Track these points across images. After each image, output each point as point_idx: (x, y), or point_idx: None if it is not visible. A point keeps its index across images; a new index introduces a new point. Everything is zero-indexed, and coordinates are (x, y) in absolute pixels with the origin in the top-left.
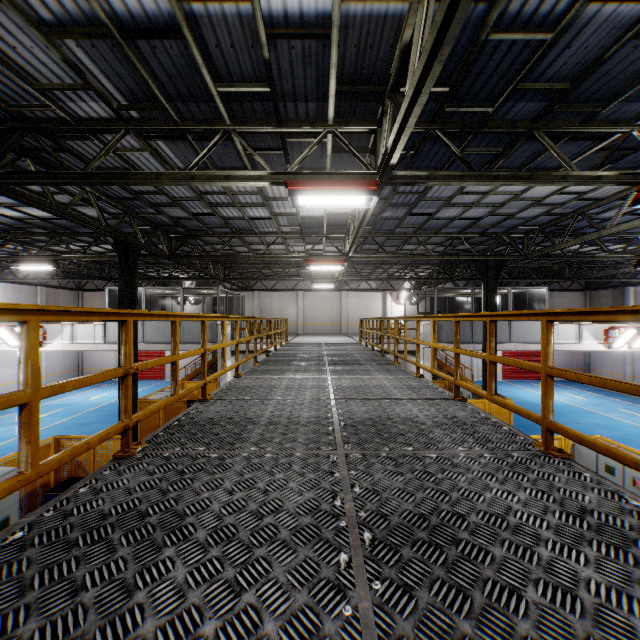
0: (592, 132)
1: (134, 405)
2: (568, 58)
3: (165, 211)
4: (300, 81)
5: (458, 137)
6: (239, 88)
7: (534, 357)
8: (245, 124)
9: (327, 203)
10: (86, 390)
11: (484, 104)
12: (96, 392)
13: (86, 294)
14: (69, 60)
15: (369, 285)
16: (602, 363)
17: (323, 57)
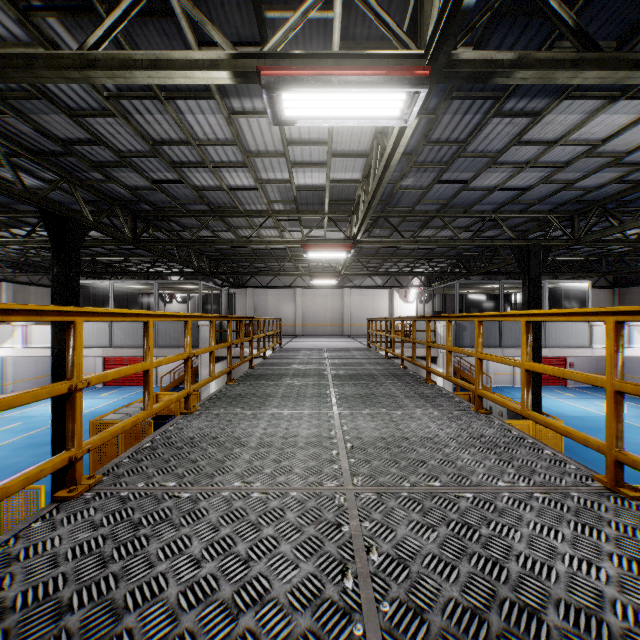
0: None
1: None
2: None
3: (116, 176)
4: None
5: None
6: None
7: (556, 361)
8: None
9: (334, 113)
10: None
11: None
12: None
13: None
14: None
15: (374, 281)
16: (633, 368)
17: None
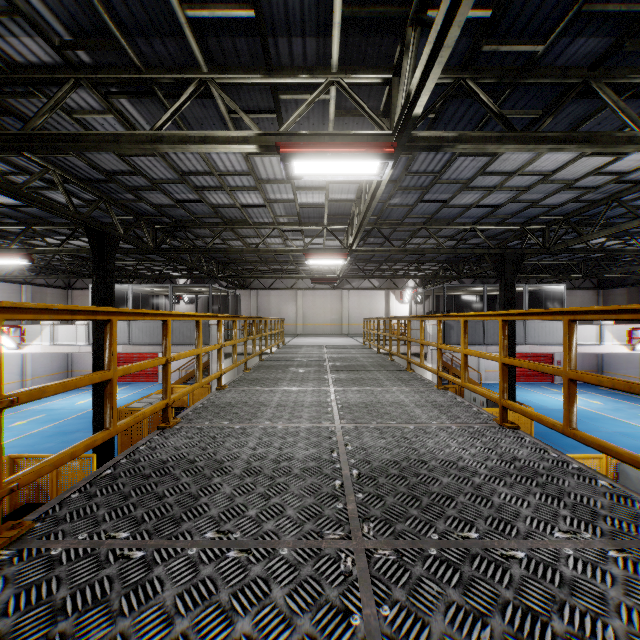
0: None
1: None
2: None
3: (146, 197)
4: (295, 2)
5: (492, 93)
6: (214, 12)
7: (544, 359)
8: (226, 72)
9: (330, 173)
10: (74, 394)
11: (533, 41)
12: (84, 396)
13: (76, 293)
14: None
15: (371, 283)
16: (616, 365)
17: None
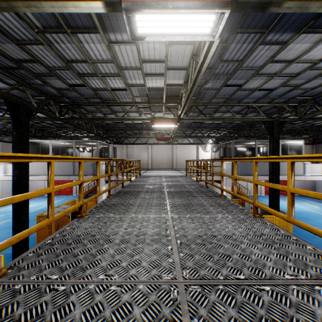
0: None
1: (25, 223)
2: None
3: (49, 82)
4: None
5: None
6: None
7: (283, 182)
8: None
9: (169, 31)
10: None
11: None
12: (30, 203)
13: None
14: None
15: (189, 141)
16: None
17: None
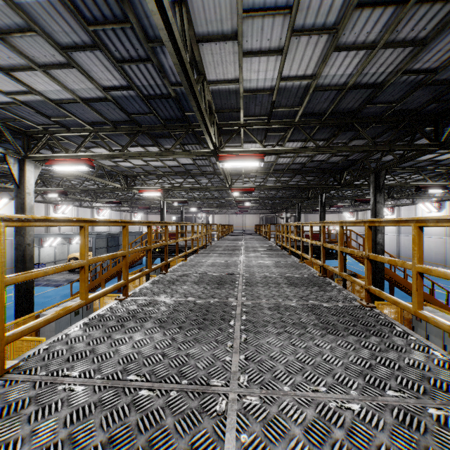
0: None
1: None
2: None
3: None
4: None
5: None
6: None
7: None
8: None
9: None
10: None
11: None
12: None
13: None
14: None
15: None
16: None
17: None
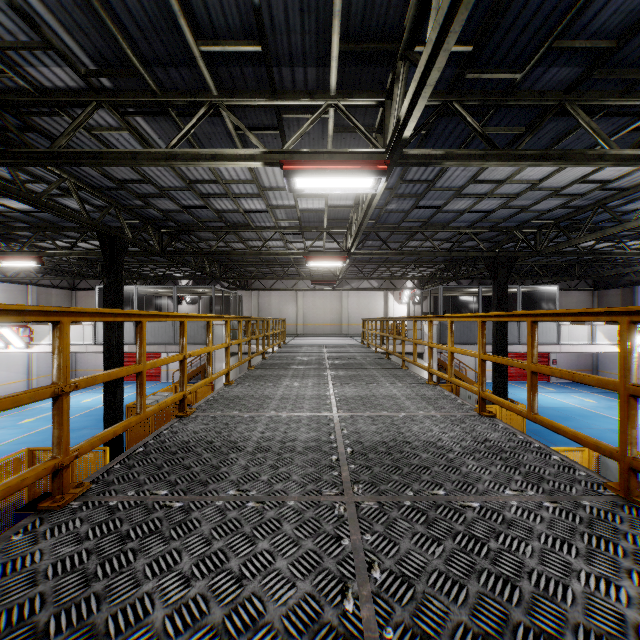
0: (632, 105)
1: (120, 412)
2: (619, 5)
3: (154, 203)
4: (297, 38)
5: (477, 113)
6: (225, 47)
7: (540, 358)
8: (234, 95)
9: (328, 186)
10: (79, 392)
11: (511, 69)
12: (89, 394)
13: (80, 293)
14: (18, 7)
15: (370, 284)
16: (610, 364)
17: (324, 4)
